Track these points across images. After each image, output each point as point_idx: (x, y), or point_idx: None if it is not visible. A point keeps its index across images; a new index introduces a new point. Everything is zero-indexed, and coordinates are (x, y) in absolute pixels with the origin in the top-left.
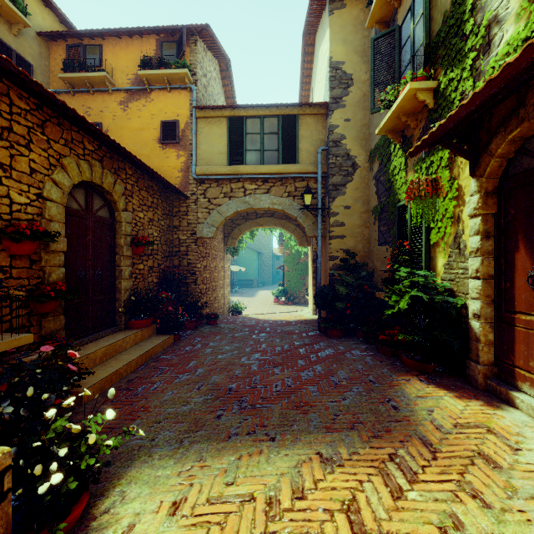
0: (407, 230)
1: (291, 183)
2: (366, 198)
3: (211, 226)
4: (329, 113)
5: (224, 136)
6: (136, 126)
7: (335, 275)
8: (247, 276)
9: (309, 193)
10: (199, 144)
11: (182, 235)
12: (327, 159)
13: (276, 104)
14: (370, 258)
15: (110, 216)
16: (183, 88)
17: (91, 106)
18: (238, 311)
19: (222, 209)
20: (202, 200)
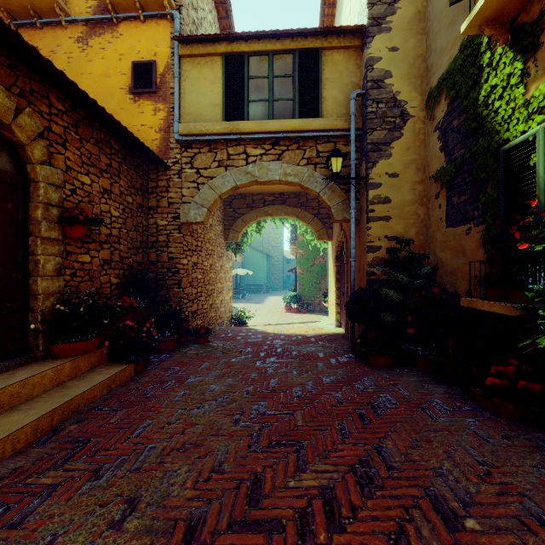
0: (533, 186)
1: (311, 146)
2: (422, 163)
3: (200, 207)
4: (368, 39)
5: (217, 81)
6: (99, 71)
7: (375, 274)
8: (255, 281)
9: (339, 156)
10: (184, 94)
11: (160, 220)
12: (363, 109)
13: (291, 30)
14: (429, 248)
15: (16, 170)
16: (161, 16)
17: (39, 45)
18: (242, 321)
19: (215, 182)
20: (188, 171)
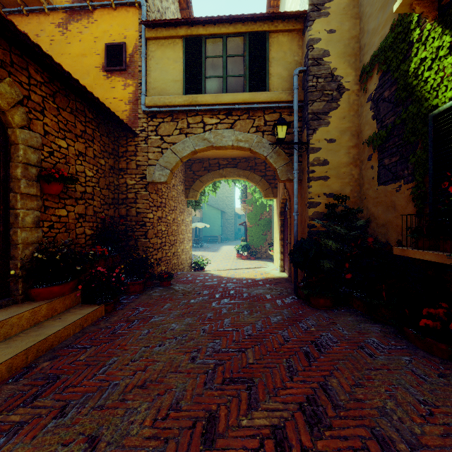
0: None
1: (260, 116)
2: (356, 130)
3: (164, 168)
4: (309, 23)
5: (179, 60)
6: (76, 51)
7: (315, 226)
8: (212, 233)
9: (284, 124)
10: (150, 71)
11: (130, 179)
12: (305, 83)
13: (242, 16)
14: (362, 204)
15: None
16: (130, 4)
17: (25, 29)
18: (200, 267)
19: (177, 147)
20: (153, 138)
